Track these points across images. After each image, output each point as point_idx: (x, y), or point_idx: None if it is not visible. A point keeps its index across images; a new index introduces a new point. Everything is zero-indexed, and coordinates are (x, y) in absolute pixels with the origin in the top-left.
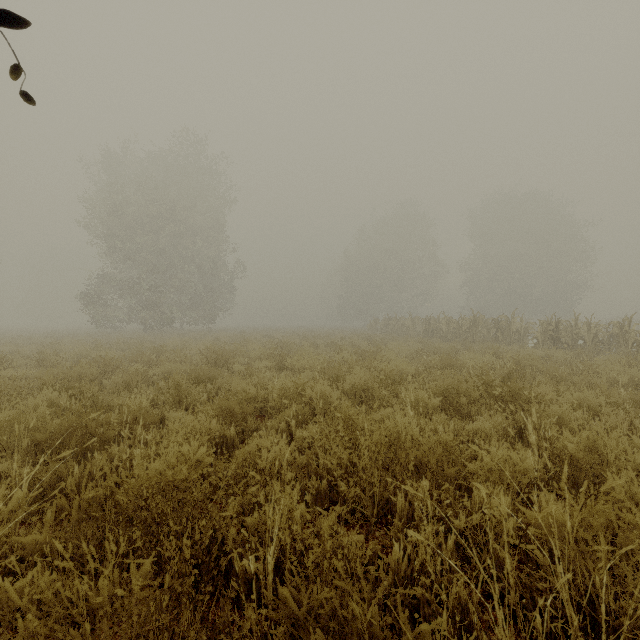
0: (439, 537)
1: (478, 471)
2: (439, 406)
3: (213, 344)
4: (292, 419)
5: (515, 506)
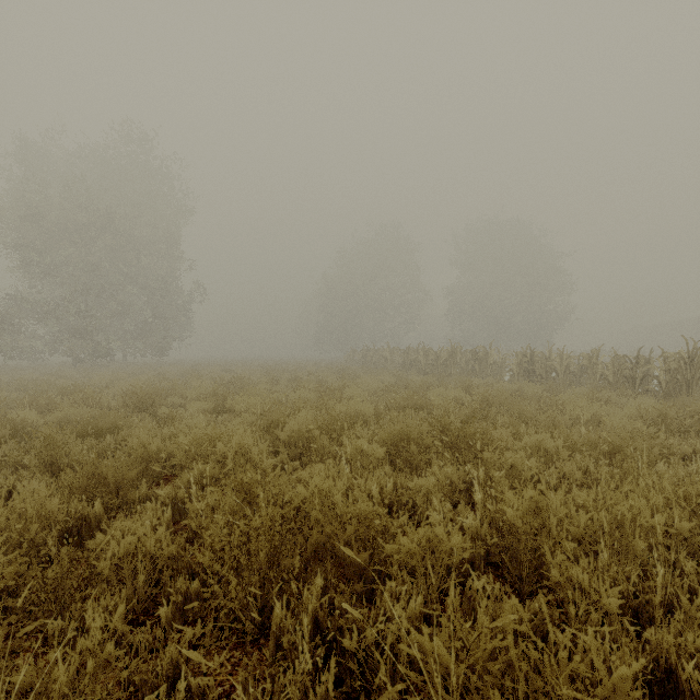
0: (304, 681)
1: (397, 553)
2: (390, 455)
3: (152, 380)
4: (192, 485)
5: (432, 603)
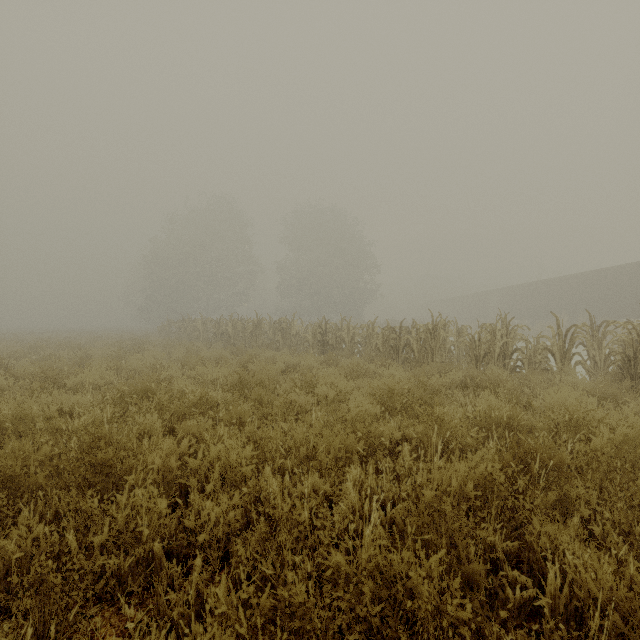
0: None
1: None
2: None
3: None
4: None
5: None
